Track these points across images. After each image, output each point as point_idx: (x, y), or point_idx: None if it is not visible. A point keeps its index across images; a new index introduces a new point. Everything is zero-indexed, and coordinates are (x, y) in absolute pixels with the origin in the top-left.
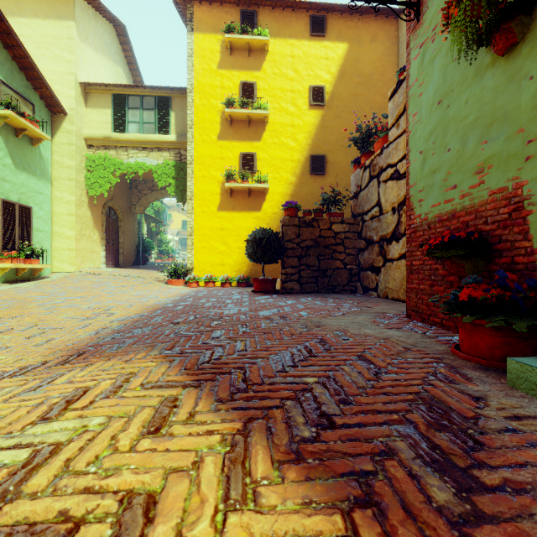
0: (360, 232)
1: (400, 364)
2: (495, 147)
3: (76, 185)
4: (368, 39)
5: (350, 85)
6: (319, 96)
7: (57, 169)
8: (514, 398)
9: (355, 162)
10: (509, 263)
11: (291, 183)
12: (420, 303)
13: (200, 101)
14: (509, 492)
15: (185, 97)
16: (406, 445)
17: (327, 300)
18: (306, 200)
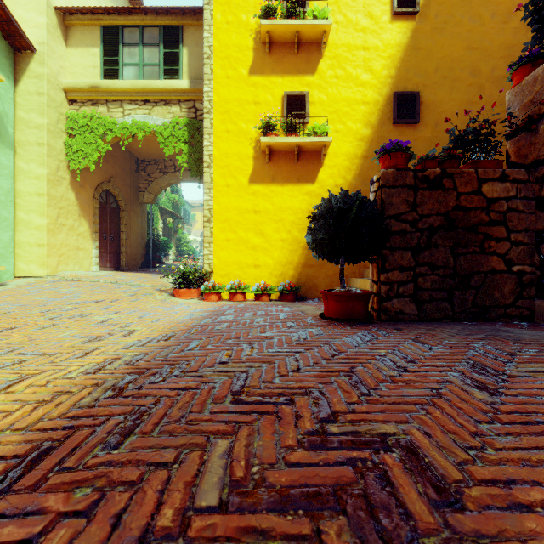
0: None
1: None
2: None
3: (49, 152)
4: None
5: None
6: None
7: (22, 131)
8: None
9: (521, 62)
10: None
11: (363, 138)
12: None
13: (222, 16)
14: None
15: (201, 26)
16: None
17: None
18: None
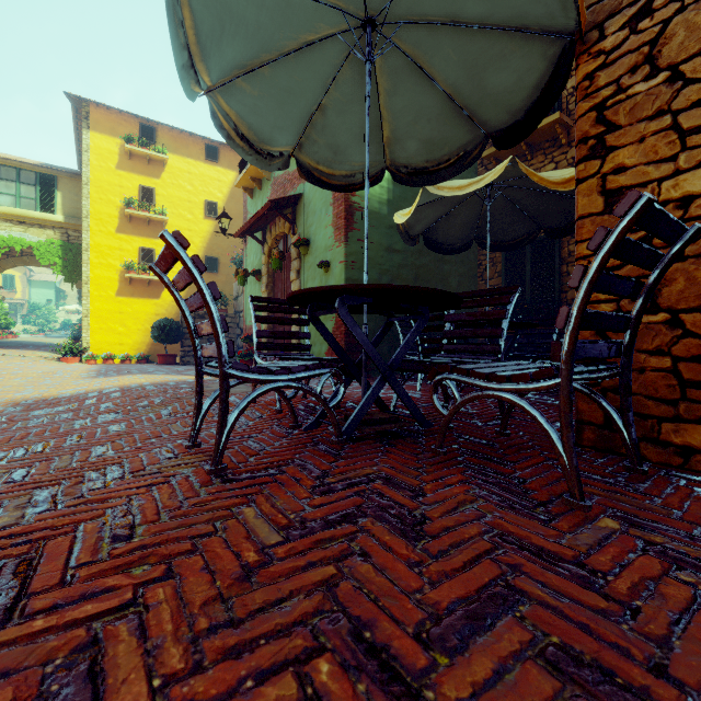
0: (238, 323)
1: None
2: None
3: None
4: None
5: (239, 205)
6: (213, 210)
7: None
8: None
9: None
10: None
11: None
12: None
13: (97, 194)
14: None
15: (74, 180)
16: None
17: None
18: None
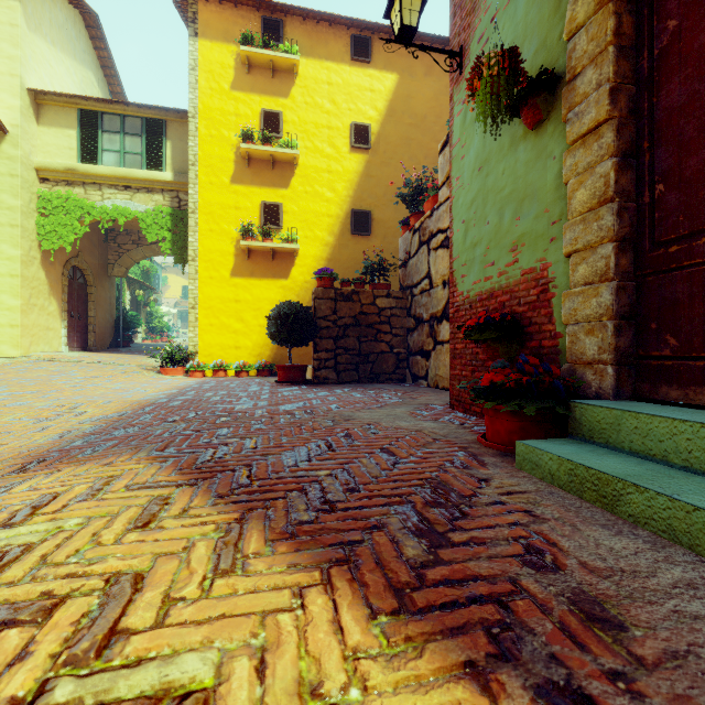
0: (409, 308)
1: (423, 454)
2: (526, 225)
3: (23, 233)
4: (422, 71)
5: (400, 126)
6: (362, 136)
7: None
8: (516, 478)
9: (404, 223)
10: (538, 346)
11: (328, 244)
12: (463, 391)
13: (206, 130)
14: (471, 545)
15: (185, 123)
16: (398, 520)
17: (367, 391)
18: (347, 266)
